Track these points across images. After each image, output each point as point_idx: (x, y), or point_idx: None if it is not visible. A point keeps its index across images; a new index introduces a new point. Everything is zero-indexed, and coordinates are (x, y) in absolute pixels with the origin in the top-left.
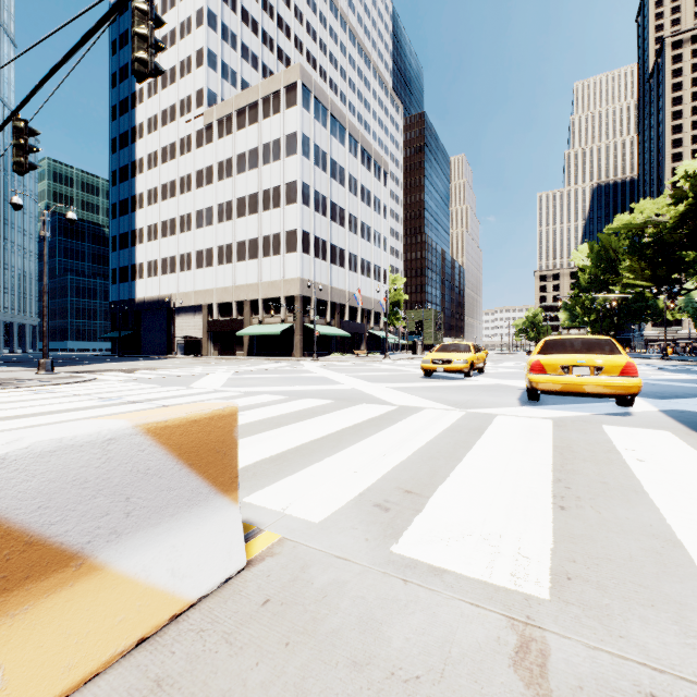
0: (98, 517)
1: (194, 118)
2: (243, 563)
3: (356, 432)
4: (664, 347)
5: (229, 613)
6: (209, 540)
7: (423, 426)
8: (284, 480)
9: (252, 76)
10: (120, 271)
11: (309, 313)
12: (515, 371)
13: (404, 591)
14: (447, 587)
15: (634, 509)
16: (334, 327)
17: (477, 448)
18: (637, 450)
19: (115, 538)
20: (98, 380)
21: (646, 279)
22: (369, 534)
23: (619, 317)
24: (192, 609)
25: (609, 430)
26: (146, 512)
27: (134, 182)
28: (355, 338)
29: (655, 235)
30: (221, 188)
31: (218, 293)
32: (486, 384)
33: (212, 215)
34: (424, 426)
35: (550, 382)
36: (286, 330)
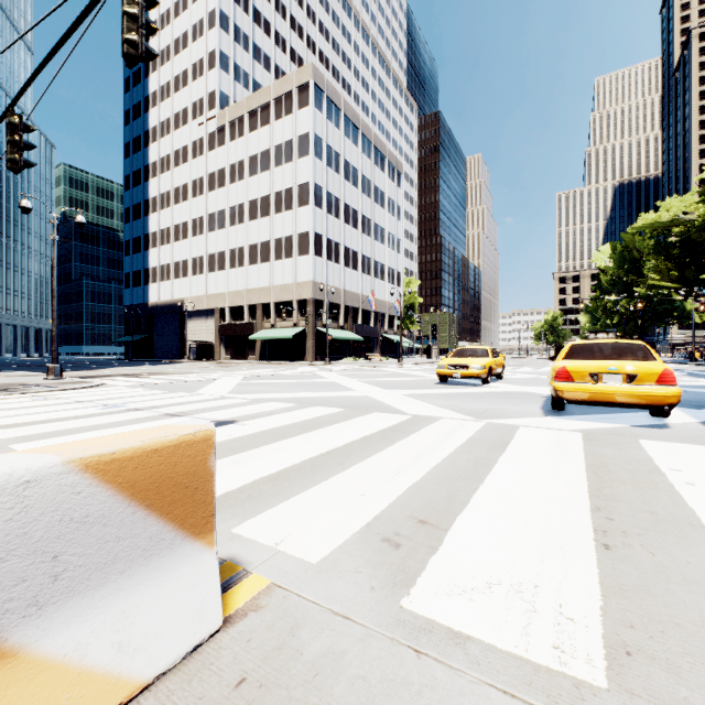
0: (9, 586)
1: (206, 120)
2: (218, 623)
3: (366, 446)
4: (693, 352)
5: (191, 700)
6: (173, 599)
7: (438, 439)
8: (282, 505)
9: (264, 78)
10: (133, 275)
11: (322, 316)
12: (535, 377)
13: (417, 670)
14: (471, 664)
15: (694, 549)
16: (347, 331)
17: (500, 466)
18: (684, 470)
19: (36, 611)
20: (105, 386)
21: (673, 280)
22: (376, 580)
23: (643, 320)
24: (146, 691)
25: (647, 446)
26: (83, 571)
27: (147, 186)
28: (368, 342)
29: (682, 234)
30: (233, 191)
31: (230, 297)
32: (505, 391)
33: (224, 218)
34: (440, 439)
35: (578, 391)
36: (299, 334)
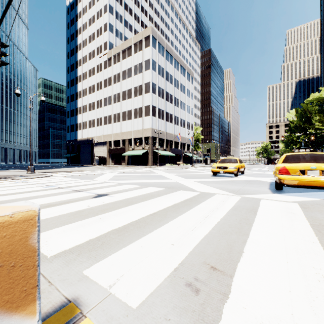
0: None
1: (103, 55)
2: None
3: (175, 210)
4: None
5: None
6: None
7: (216, 206)
8: (120, 251)
9: (129, 35)
10: (71, 127)
11: (155, 144)
12: (260, 173)
13: None
14: None
15: None
16: (167, 151)
17: (256, 224)
18: None
19: None
20: (52, 176)
21: None
22: None
23: (312, 145)
24: None
25: None
26: None
27: (77, 86)
28: (177, 156)
29: None
30: (115, 87)
31: (113, 136)
32: (247, 180)
33: (111, 99)
34: (217, 206)
35: (293, 180)
36: (145, 153)
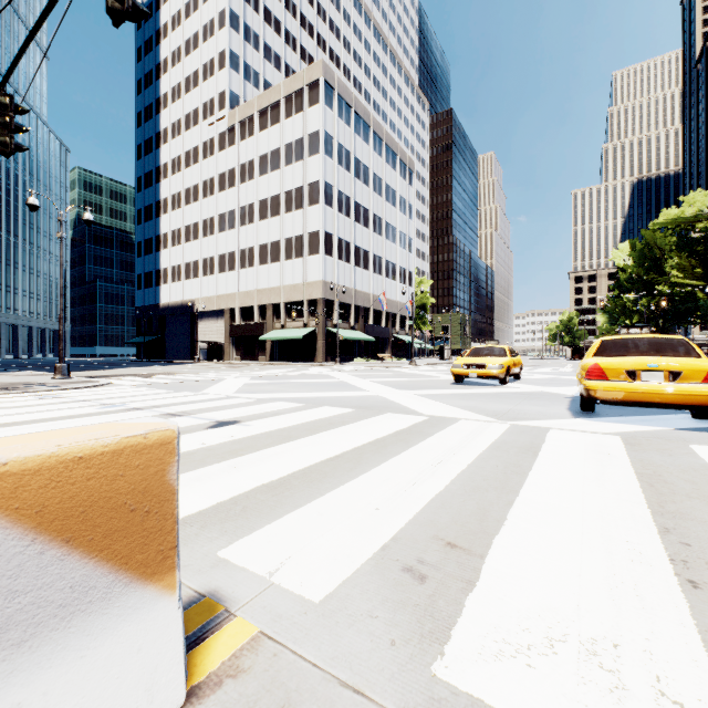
0: None
1: (217, 120)
2: (177, 703)
3: (379, 450)
4: None
5: None
6: (107, 674)
7: (460, 442)
8: (280, 521)
9: (274, 77)
10: (145, 277)
11: (332, 316)
12: (555, 378)
13: None
14: None
15: None
16: (358, 331)
17: (535, 474)
18: None
19: None
20: (111, 385)
21: (697, 277)
22: (396, 629)
23: (664, 320)
24: None
25: (701, 451)
26: None
27: (158, 187)
28: (380, 342)
29: (707, 230)
30: (243, 191)
31: (240, 297)
32: (525, 392)
33: (235, 218)
34: (461, 442)
35: (613, 390)
36: (309, 334)
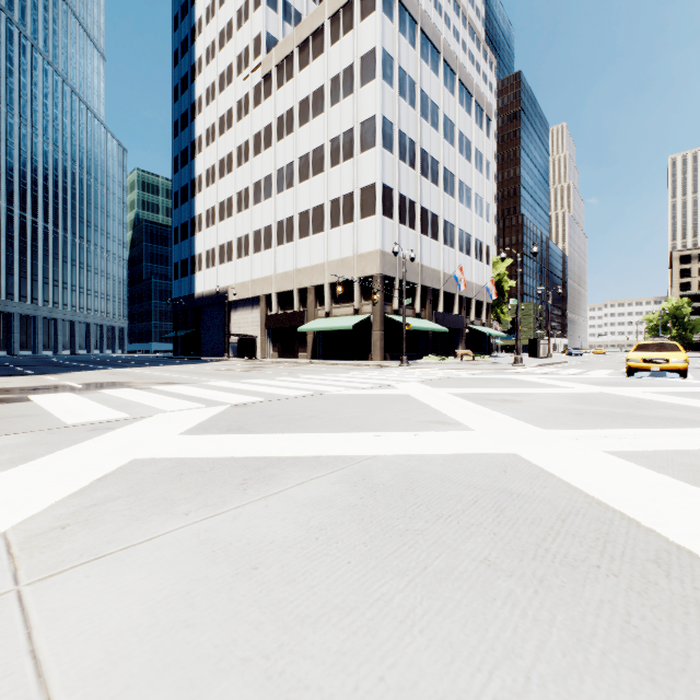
0: None
1: (251, 71)
2: None
3: None
4: None
5: None
6: None
7: None
8: None
9: None
10: (181, 265)
11: (392, 299)
12: None
13: None
14: None
15: None
16: (425, 319)
17: None
18: None
19: None
20: None
21: None
22: None
23: None
24: None
25: None
26: None
27: (193, 164)
28: (451, 335)
29: None
30: (281, 150)
31: (277, 280)
32: None
33: (271, 184)
34: None
35: None
36: (361, 324)
